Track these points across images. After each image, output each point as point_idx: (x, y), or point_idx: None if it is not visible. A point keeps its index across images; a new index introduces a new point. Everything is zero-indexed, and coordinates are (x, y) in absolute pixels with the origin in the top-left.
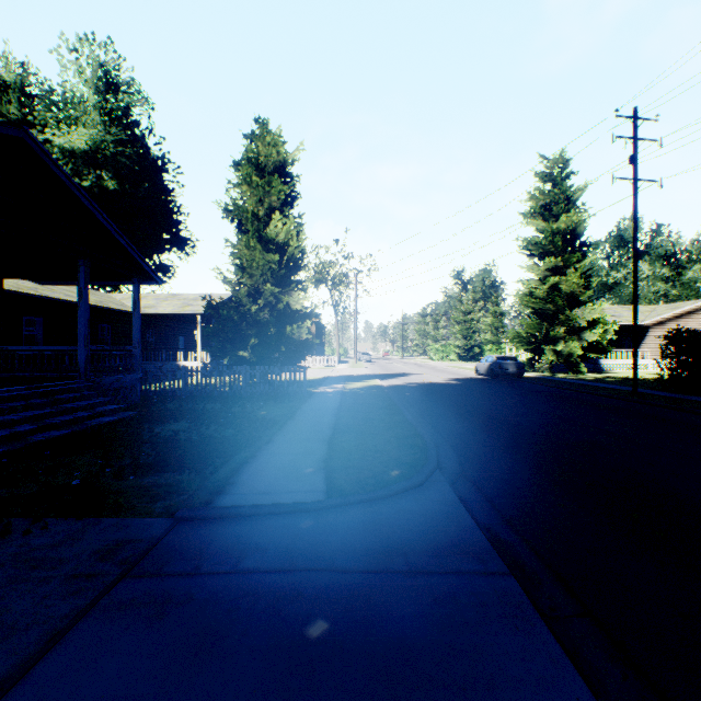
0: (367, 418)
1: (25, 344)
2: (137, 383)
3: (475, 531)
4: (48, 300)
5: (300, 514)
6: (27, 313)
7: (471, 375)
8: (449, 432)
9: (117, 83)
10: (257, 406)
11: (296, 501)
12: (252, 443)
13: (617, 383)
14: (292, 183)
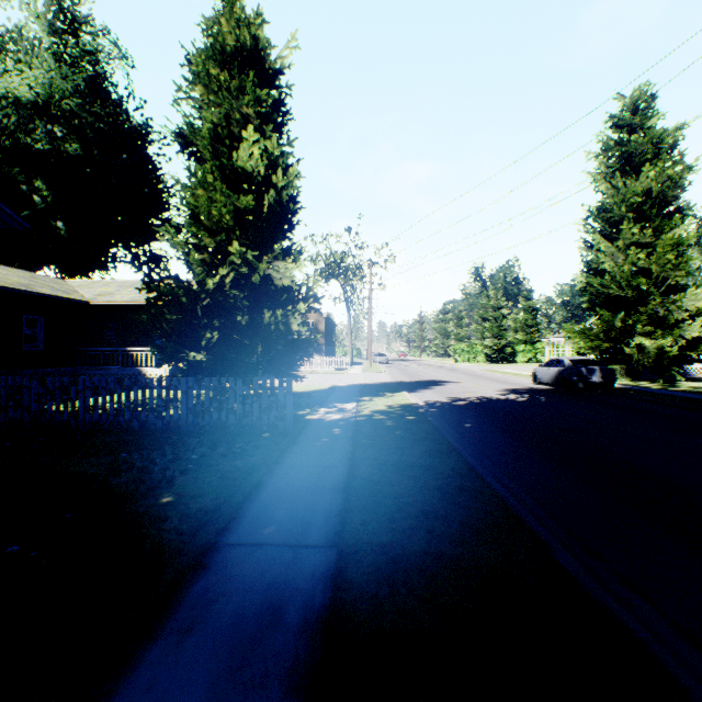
0: (435, 568)
1: None
2: None
3: None
4: None
5: None
6: None
7: (526, 383)
8: None
9: (77, 20)
10: (179, 468)
11: None
12: None
13: None
14: (278, 91)
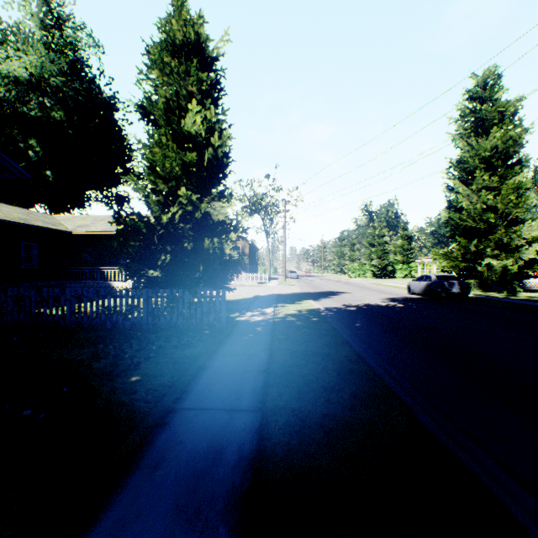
0: (331, 425)
1: None
2: None
3: None
4: None
5: None
6: None
7: (402, 293)
8: None
9: (61, 18)
10: (143, 355)
11: None
12: None
13: None
14: (215, 74)
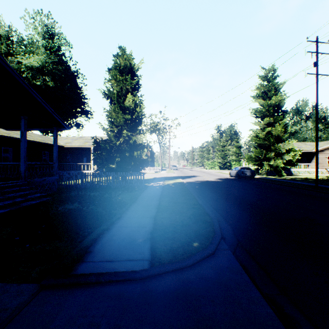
0: (176, 202)
1: (8, 161)
2: (55, 181)
3: (263, 304)
4: (16, 139)
5: (131, 282)
6: (4, 146)
7: (227, 176)
8: (223, 210)
9: (53, 34)
10: (118, 194)
11: (129, 269)
12: (110, 218)
13: (303, 181)
14: (137, 79)
